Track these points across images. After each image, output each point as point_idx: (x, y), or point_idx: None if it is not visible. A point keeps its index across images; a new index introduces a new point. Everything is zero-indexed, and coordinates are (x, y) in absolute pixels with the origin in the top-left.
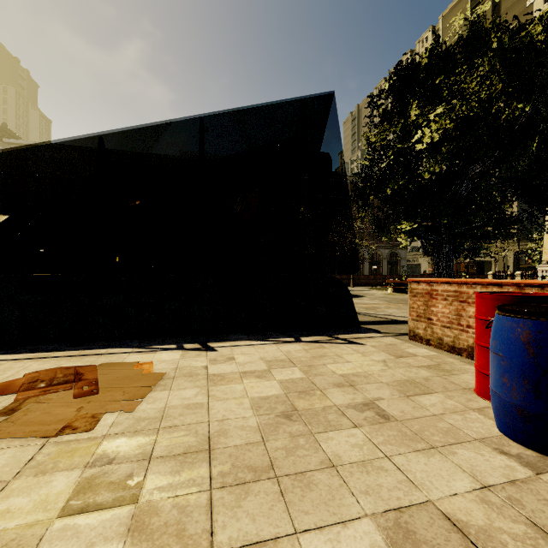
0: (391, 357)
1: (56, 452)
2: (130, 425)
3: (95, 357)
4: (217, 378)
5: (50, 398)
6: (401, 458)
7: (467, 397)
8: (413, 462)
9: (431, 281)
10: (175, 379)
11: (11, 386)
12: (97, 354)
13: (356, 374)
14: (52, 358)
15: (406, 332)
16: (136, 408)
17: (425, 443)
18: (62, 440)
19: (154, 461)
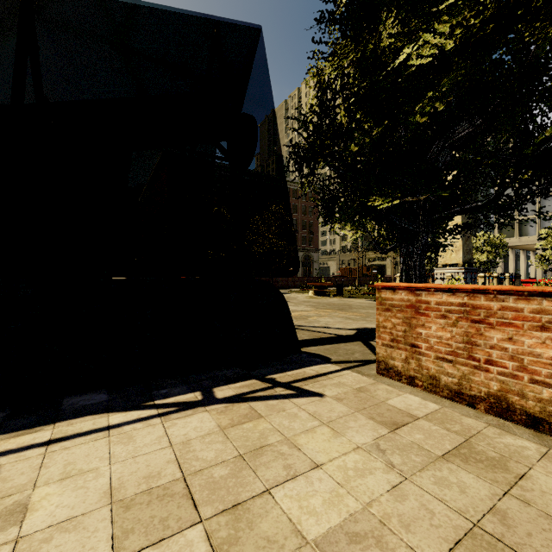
0: (382, 430)
1: None
2: None
3: None
4: None
5: None
6: None
7: None
8: None
9: (419, 288)
10: None
11: None
12: None
13: (353, 531)
14: None
15: (363, 358)
16: None
17: None
18: None
19: None
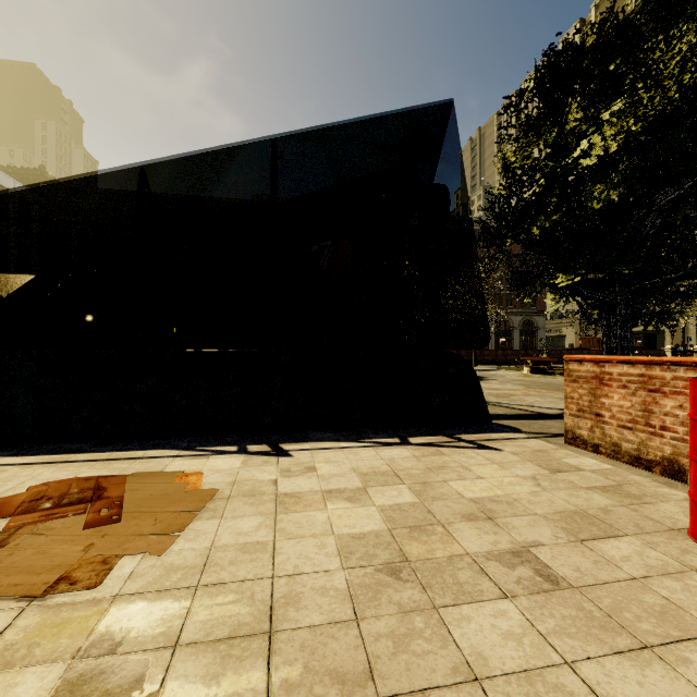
0: (544, 471)
1: (36, 625)
2: (155, 580)
3: (127, 463)
4: (289, 499)
5: (53, 527)
6: (592, 667)
7: (679, 546)
8: (617, 679)
9: (602, 359)
10: (231, 501)
11: (6, 506)
12: (131, 457)
13: (494, 499)
14: (72, 463)
15: (559, 432)
16: (169, 549)
17: (630, 635)
18: (52, 603)
19: (181, 652)
